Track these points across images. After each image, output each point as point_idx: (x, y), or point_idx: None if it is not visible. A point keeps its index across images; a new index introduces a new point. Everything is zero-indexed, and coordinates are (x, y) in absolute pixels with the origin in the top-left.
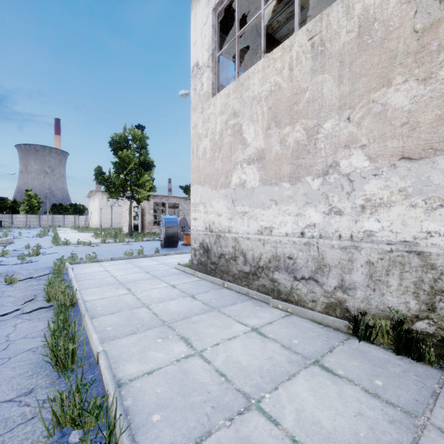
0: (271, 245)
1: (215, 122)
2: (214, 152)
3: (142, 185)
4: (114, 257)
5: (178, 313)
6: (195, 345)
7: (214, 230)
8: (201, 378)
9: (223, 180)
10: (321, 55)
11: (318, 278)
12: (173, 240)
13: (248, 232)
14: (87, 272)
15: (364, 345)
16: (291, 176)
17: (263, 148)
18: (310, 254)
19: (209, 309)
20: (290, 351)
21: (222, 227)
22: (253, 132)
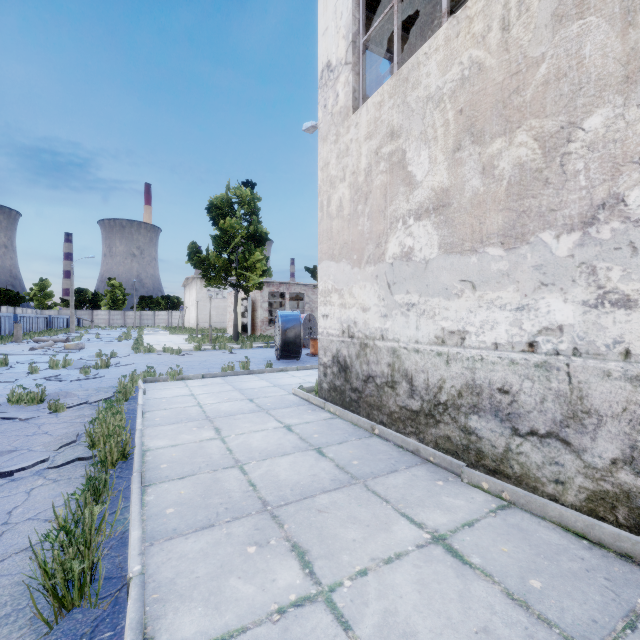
0: (463, 365)
1: (358, 154)
2: (355, 204)
3: (252, 267)
4: (208, 372)
5: (292, 485)
6: (320, 571)
7: (357, 335)
8: None
9: (371, 251)
10: None
11: (570, 437)
12: (294, 348)
13: (417, 340)
14: (164, 396)
15: None
16: (505, 234)
17: (446, 186)
18: (550, 386)
19: (347, 481)
20: (528, 613)
21: (370, 329)
22: (427, 160)
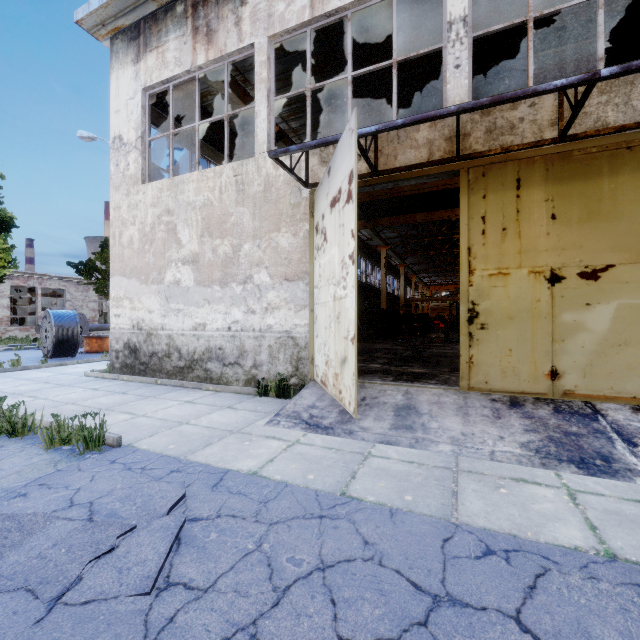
0: (205, 340)
1: (145, 212)
2: (144, 244)
3: None
4: None
5: (113, 403)
6: (138, 414)
7: (145, 328)
8: (147, 422)
9: (155, 276)
10: (242, 192)
11: (241, 362)
12: (70, 345)
13: (183, 329)
14: None
15: (263, 398)
16: (221, 281)
17: (197, 252)
18: (235, 344)
19: (144, 398)
20: (212, 406)
21: (154, 324)
22: (188, 235)
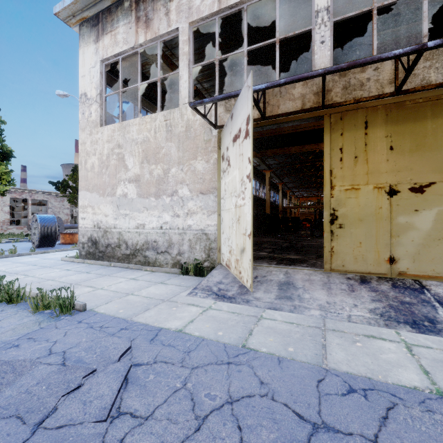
0: (144, 235)
1: (103, 146)
2: (101, 168)
3: None
4: None
5: (80, 279)
6: (97, 287)
7: (102, 227)
8: (104, 293)
9: (109, 191)
10: (170, 132)
11: (169, 251)
12: (51, 239)
13: (129, 228)
14: None
15: (185, 276)
16: (155, 194)
17: (139, 174)
18: (165, 238)
19: (102, 276)
20: (149, 282)
21: (109, 224)
22: (133, 162)
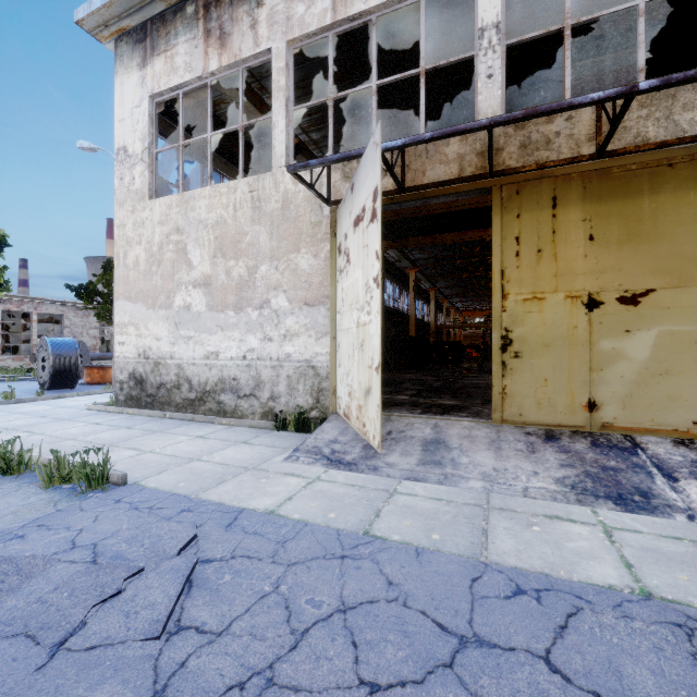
0: (218, 369)
1: (153, 230)
2: (151, 265)
3: None
4: None
5: (117, 438)
6: (145, 450)
7: (152, 357)
8: (155, 459)
9: (163, 300)
10: (259, 209)
11: (257, 393)
12: (69, 376)
13: (194, 358)
14: None
15: (281, 432)
16: (235, 306)
17: (210, 274)
18: (251, 374)
19: (151, 433)
20: (226, 441)
21: (162, 353)
22: (200, 255)
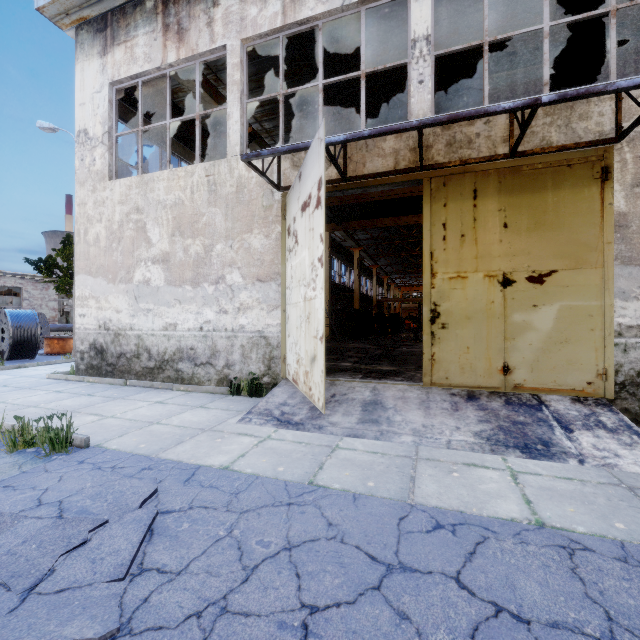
0: (176, 340)
1: (113, 209)
2: (111, 242)
3: None
4: None
5: (78, 405)
6: (106, 415)
7: (112, 328)
8: (116, 423)
9: (123, 275)
10: (215, 192)
11: (213, 362)
12: (29, 346)
13: (153, 329)
14: None
15: (235, 397)
16: (192, 281)
17: (168, 251)
18: (207, 344)
19: (112, 399)
20: (184, 406)
21: (122, 324)
22: (159, 234)
